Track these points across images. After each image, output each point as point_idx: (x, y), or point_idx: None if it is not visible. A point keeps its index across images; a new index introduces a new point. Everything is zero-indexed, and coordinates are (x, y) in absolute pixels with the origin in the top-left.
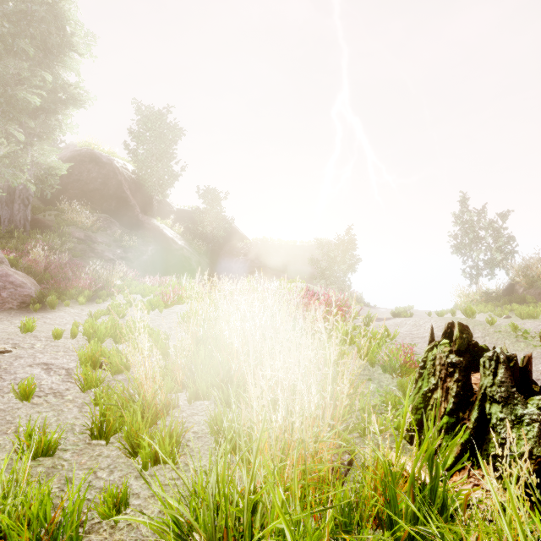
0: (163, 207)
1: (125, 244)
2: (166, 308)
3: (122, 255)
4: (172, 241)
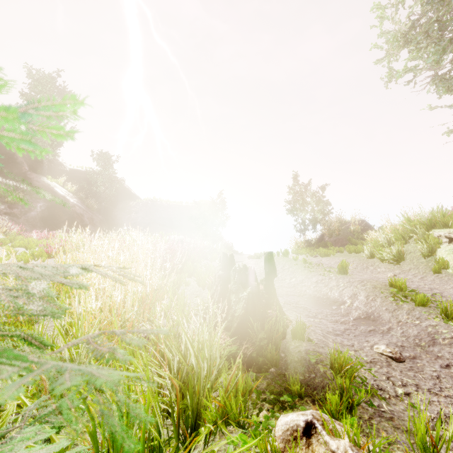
0: (55, 166)
1: (10, 200)
2: (49, 258)
3: (7, 211)
4: (63, 198)
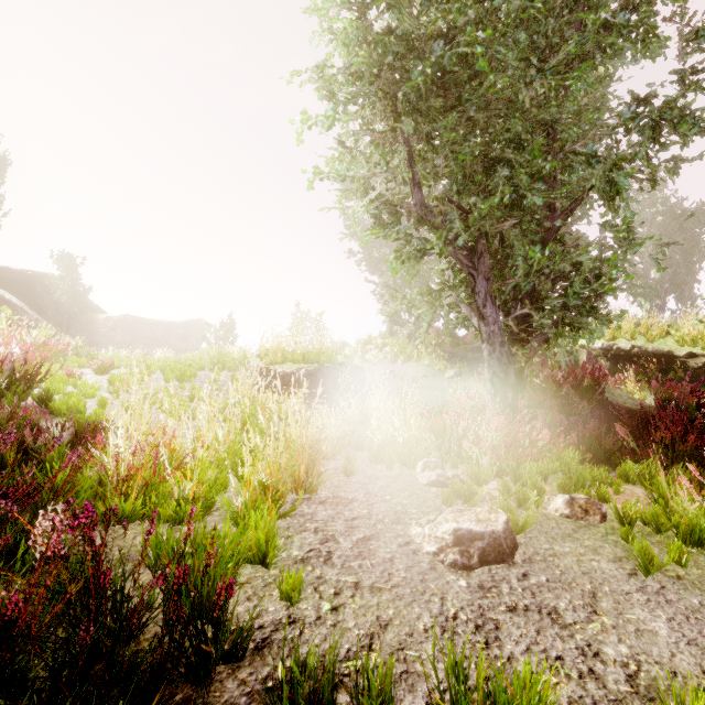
0: None
1: None
2: None
3: None
4: (21, 310)
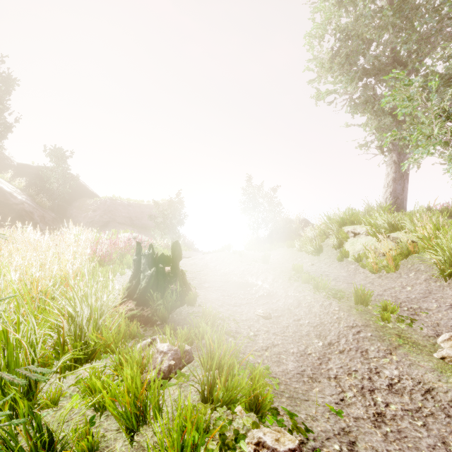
0: None
1: None
2: None
3: None
4: (9, 195)
